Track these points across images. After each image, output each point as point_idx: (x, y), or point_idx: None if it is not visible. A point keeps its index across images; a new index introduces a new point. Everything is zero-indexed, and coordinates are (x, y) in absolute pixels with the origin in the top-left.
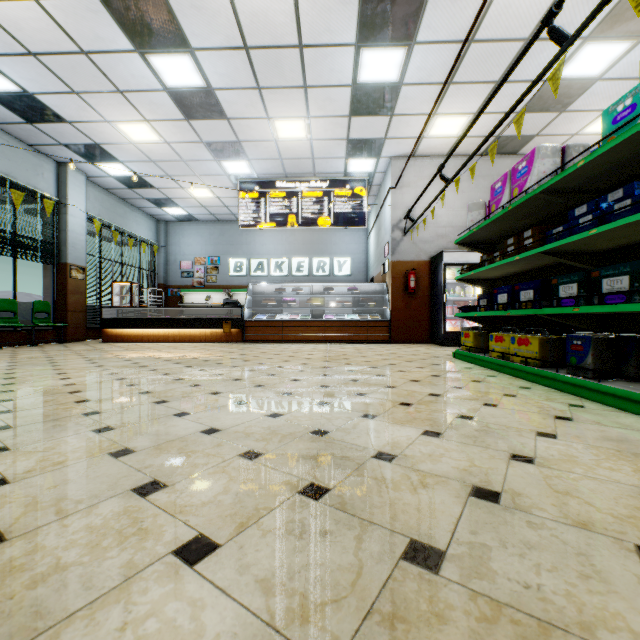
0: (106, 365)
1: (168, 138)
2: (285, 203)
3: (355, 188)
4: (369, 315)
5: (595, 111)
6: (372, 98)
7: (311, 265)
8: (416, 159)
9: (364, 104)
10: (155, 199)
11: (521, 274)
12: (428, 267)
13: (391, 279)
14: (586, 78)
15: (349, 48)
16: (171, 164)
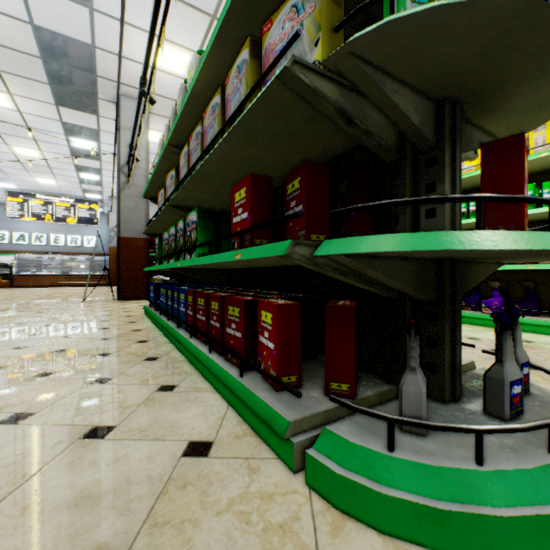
0: None
1: None
2: (44, 207)
3: (92, 205)
4: (99, 272)
5: None
6: (90, 181)
7: (66, 239)
8: None
9: (87, 182)
10: None
11: None
12: None
13: (110, 255)
14: None
15: (74, 171)
16: None
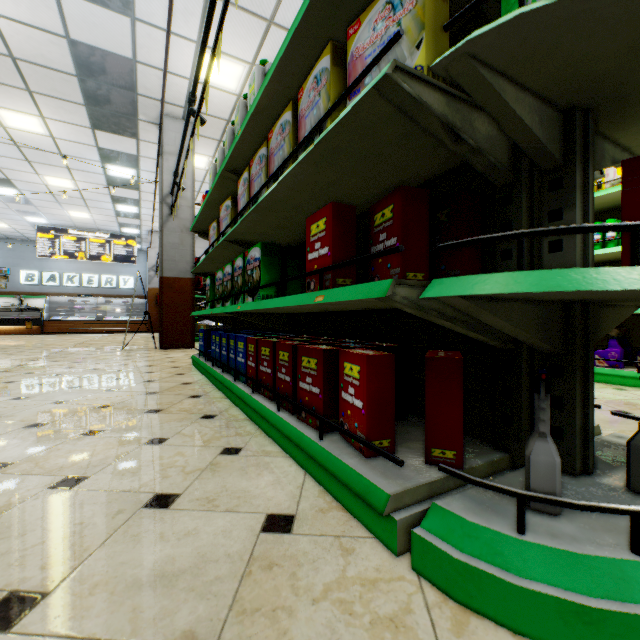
0: None
1: None
2: (76, 244)
3: (129, 241)
4: (137, 317)
5: None
6: (127, 214)
7: (101, 280)
8: None
9: (124, 215)
10: None
11: None
12: None
13: (149, 297)
14: None
15: (110, 203)
16: None
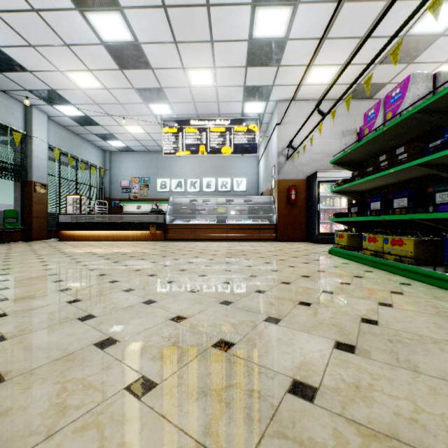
0: (48, 261)
1: (107, 85)
2: (197, 136)
3: (249, 125)
4: (260, 220)
5: (435, 63)
6: (264, 51)
7: (217, 184)
8: (296, 102)
9: (257, 56)
10: (101, 134)
11: (387, 186)
12: (305, 184)
13: (277, 193)
14: (432, 34)
15: (246, 7)
16: (111, 106)
